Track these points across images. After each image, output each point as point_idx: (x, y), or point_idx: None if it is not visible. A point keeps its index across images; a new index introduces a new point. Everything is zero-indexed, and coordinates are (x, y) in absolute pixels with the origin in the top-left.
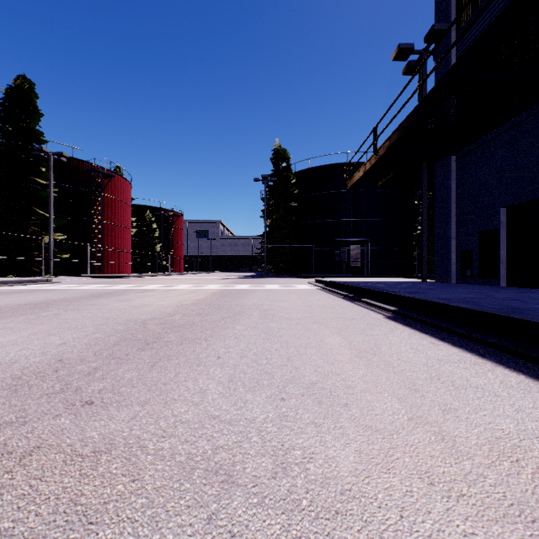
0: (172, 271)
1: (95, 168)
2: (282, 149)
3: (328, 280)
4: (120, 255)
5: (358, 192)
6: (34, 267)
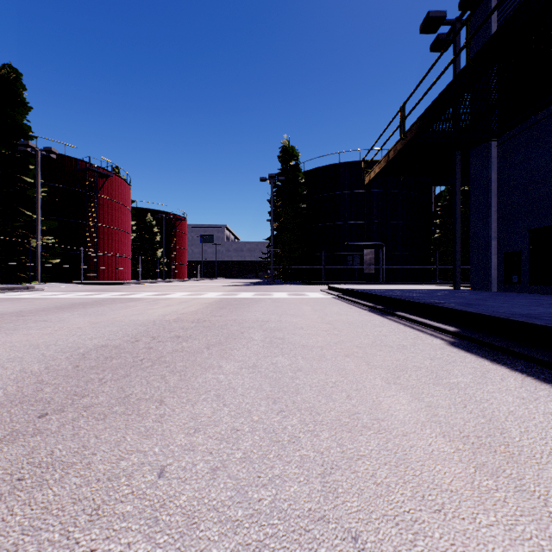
0: (174, 278)
1: (89, 167)
2: (290, 146)
3: (343, 287)
4: (118, 260)
5: (372, 192)
6: (20, 273)
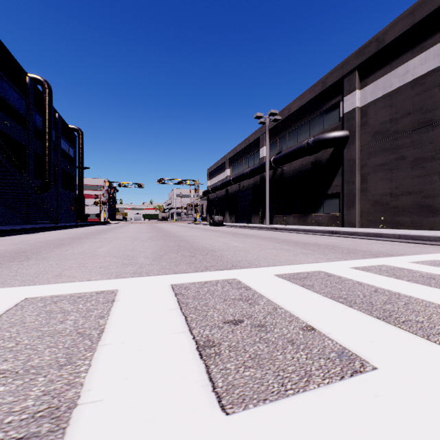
0: None
1: None
2: None
3: None
4: None
5: None
6: None
